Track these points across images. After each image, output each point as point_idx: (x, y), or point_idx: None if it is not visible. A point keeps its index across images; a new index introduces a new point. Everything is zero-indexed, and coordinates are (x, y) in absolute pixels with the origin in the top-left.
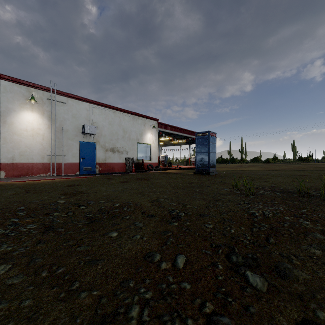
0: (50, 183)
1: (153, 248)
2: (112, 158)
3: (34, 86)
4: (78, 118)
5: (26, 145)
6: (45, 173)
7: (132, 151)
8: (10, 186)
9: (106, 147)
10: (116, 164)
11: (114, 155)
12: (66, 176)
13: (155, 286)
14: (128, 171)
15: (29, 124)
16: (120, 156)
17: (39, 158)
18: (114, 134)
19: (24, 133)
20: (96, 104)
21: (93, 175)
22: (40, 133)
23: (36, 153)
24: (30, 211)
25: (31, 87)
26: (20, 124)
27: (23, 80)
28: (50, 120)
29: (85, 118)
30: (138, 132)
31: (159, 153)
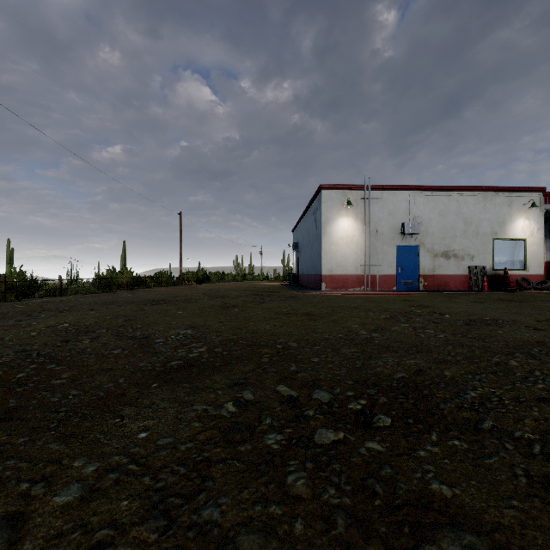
0: (378, 296)
1: (545, 341)
2: (444, 268)
3: (349, 188)
4: (396, 214)
5: (342, 256)
6: (359, 287)
7: (481, 254)
8: (346, 297)
9: (434, 251)
10: (450, 277)
11: (448, 262)
12: (383, 291)
13: (549, 349)
14: (474, 289)
15: (344, 232)
16: (459, 263)
17: (353, 269)
18: (447, 229)
19: (340, 242)
20: (420, 189)
21: (418, 292)
22: (354, 240)
23: (350, 263)
24: (399, 313)
25: (346, 189)
26: (336, 232)
27: (339, 185)
28: (364, 223)
29: (403, 212)
30: (494, 220)
31: (548, 254)
